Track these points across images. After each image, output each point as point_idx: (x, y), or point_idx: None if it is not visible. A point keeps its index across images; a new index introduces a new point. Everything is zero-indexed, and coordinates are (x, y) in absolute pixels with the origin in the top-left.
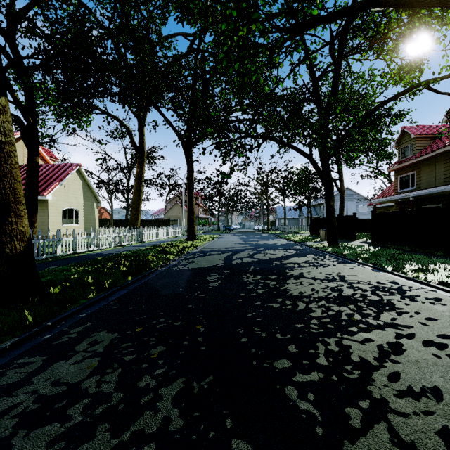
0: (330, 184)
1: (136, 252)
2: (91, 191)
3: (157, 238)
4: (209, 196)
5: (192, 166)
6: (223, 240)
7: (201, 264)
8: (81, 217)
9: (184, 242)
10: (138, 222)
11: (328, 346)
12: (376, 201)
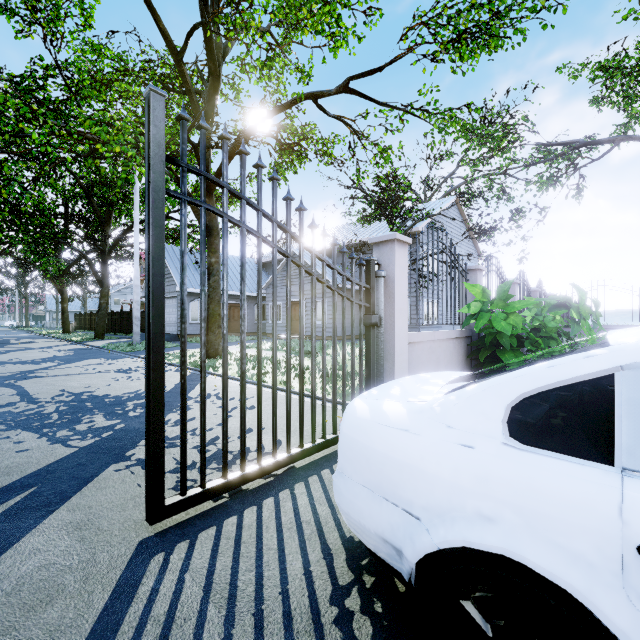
0: (65, 292)
1: None
2: None
3: None
4: None
5: None
6: None
7: None
8: None
9: None
10: None
11: (1, 345)
12: (122, 303)
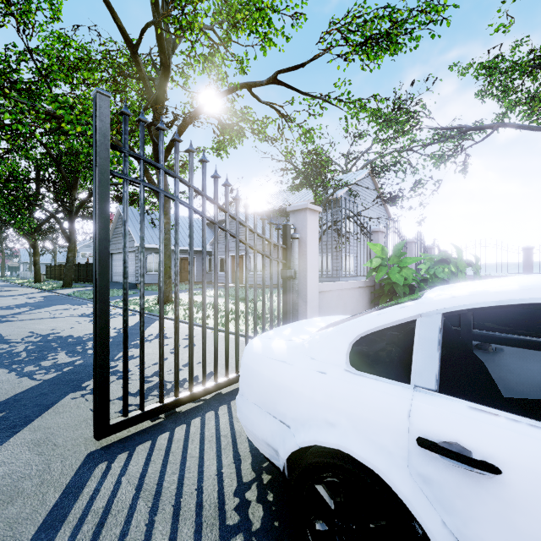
0: (37, 247)
1: None
2: None
3: None
4: None
5: None
6: None
7: None
8: None
9: None
10: None
11: None
12: (88, 256)
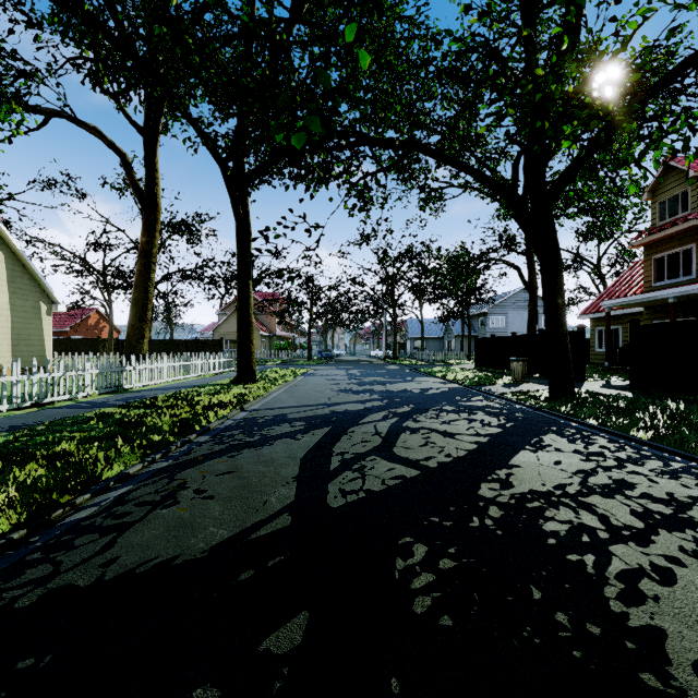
0: (556, 257)
1: (31, 434)
2: (33, 278)
3: (171, 379)
4: (295, 300)
5: (247, 224)
6: (315, 382)
7: (193, 522)
8: (1, 333)
9: (225, 388)
10: (143, 344)
11: None
12: (613, 303)
